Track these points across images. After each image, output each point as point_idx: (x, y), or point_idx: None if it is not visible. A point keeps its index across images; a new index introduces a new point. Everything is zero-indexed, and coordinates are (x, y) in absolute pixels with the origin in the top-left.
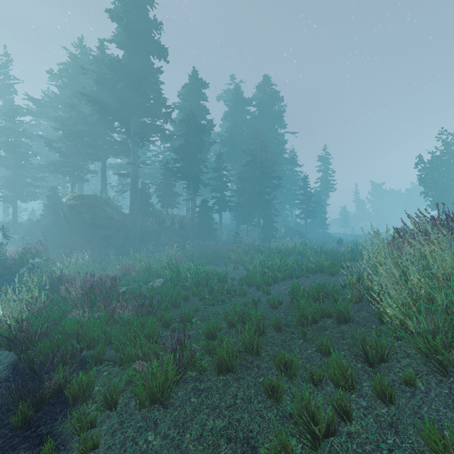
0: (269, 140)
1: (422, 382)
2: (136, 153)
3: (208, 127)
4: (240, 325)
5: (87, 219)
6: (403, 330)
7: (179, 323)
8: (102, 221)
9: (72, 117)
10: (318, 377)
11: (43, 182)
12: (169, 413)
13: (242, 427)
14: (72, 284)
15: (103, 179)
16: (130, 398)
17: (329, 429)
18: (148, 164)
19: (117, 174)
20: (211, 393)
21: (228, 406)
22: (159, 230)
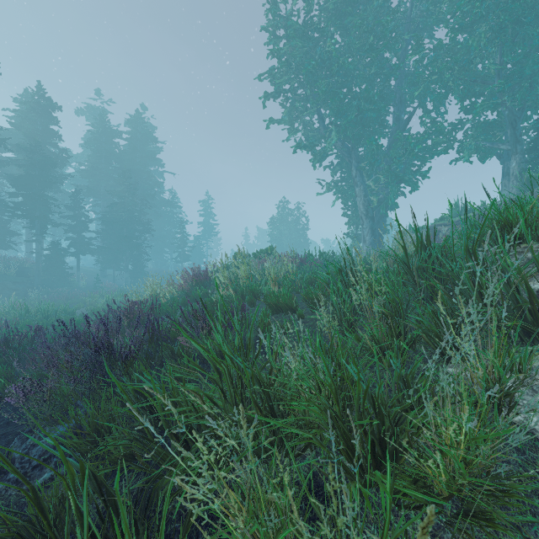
0: (143, 179)
1: None
2: None
3: (60, 157)
4: None
5: None
6: None
7: None
8: None
9: None
10: None
11: None
12: None
13: None
14: None
15: None
16: None
17: None
18: None
19: None
20: None
21: None
22: None
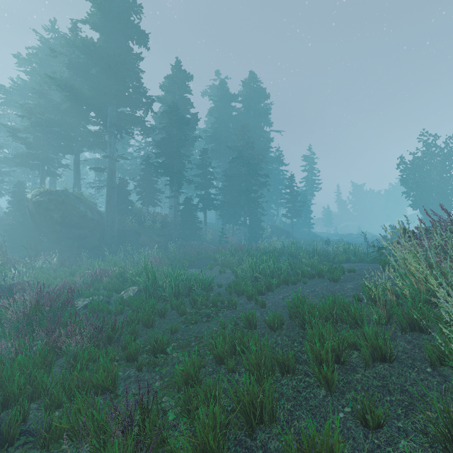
0: (256, 137)
1: None
2: (113, 146)
3: (192, 121)
4: (231, 356)
5: (56, 217)
6: None
7: (149, 354)
8: (74, 220)
9: (41, 105)
10: None
11: (11, 177)
12: None
13: None
14: (14, 298)
15: (76, 173)
16: None
17: None
18: (127, 158)
19: (91, 168)
20: None
21: None
22: (139, 229)
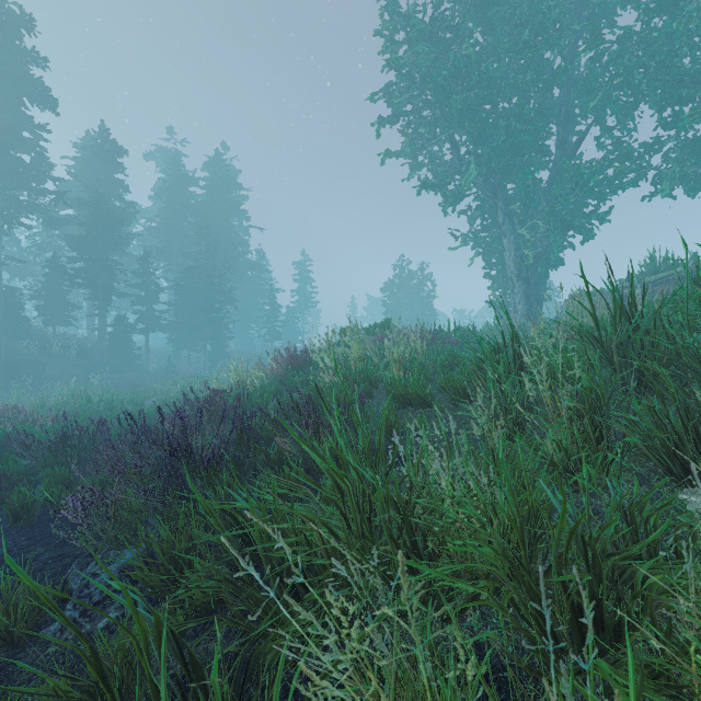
0: (224, 237)
1: None
2: None
3: (127, 212)
4: None
5: None
6: None
7: None
8: None
9: None
10: None
11: None
12: None
13: None
14: None
15: None
16: None
17: None
18: (21, 261)
19: None
20: None
21: None
22: (41, 358)
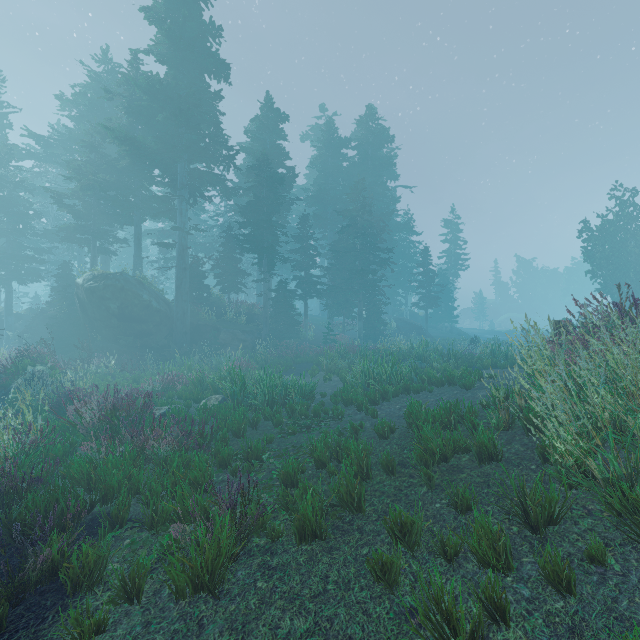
0: (375, 196)
1: (615, 558)
2: (185, 214)
3: (288, 177)
4: (334, 463)
5: (113, 308)
6: (582, 475)
7: (243, 462)
8: (135, 311)
9: (92, 162)
10: (452, 548)
11: (51, 256)
12: (223, 606)
13: (335, 631)
14: (86, 403)
15: (136, 250)
16: (162, 582)
17: (474, 638)
18: (202, 230)
19: (157, 243)
20: (289, 573)
21: (315, 594)
22: (217, 324)
